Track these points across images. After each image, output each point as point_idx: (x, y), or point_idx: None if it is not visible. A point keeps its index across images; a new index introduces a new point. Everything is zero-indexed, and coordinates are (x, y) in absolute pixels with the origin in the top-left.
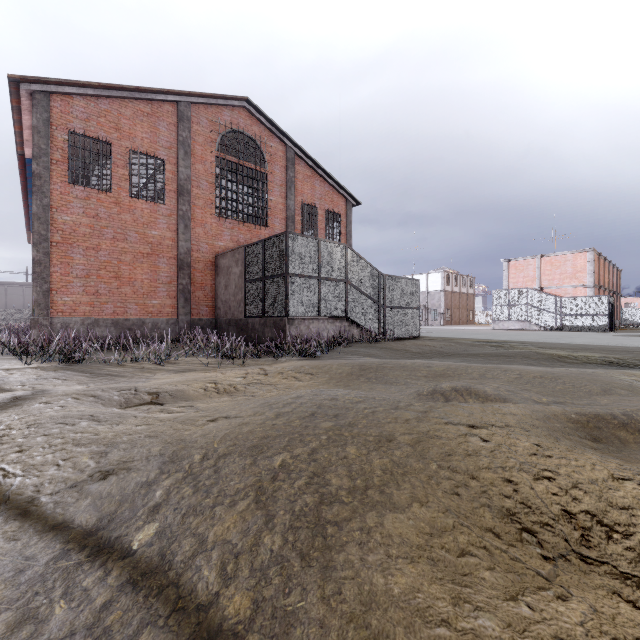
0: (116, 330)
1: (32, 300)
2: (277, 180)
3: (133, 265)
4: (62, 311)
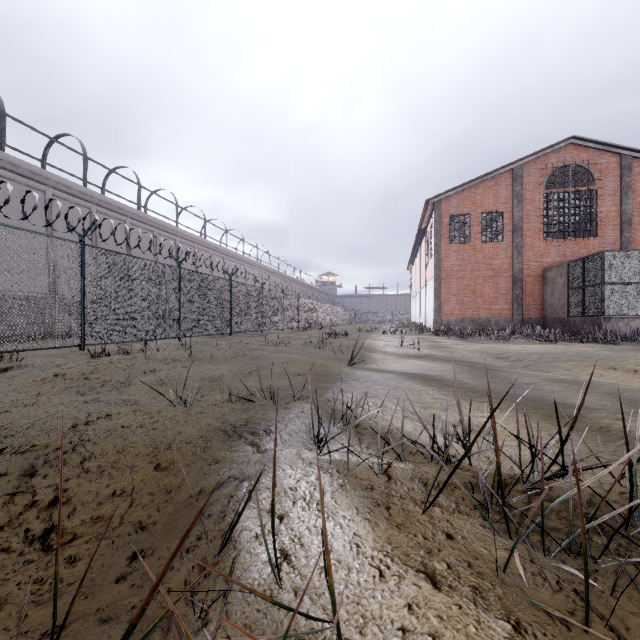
0: (473, 325)
1: (433, 309)
2: (608, 191)
3: (483, 285)
4: (446, 314)
